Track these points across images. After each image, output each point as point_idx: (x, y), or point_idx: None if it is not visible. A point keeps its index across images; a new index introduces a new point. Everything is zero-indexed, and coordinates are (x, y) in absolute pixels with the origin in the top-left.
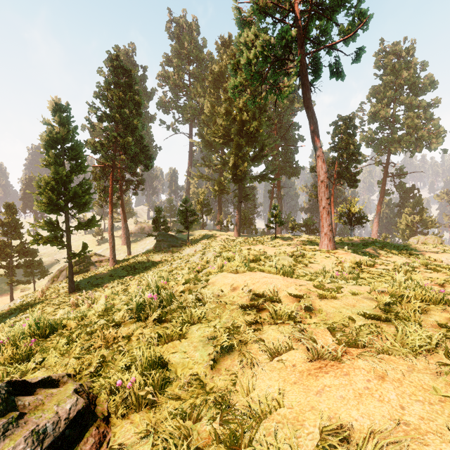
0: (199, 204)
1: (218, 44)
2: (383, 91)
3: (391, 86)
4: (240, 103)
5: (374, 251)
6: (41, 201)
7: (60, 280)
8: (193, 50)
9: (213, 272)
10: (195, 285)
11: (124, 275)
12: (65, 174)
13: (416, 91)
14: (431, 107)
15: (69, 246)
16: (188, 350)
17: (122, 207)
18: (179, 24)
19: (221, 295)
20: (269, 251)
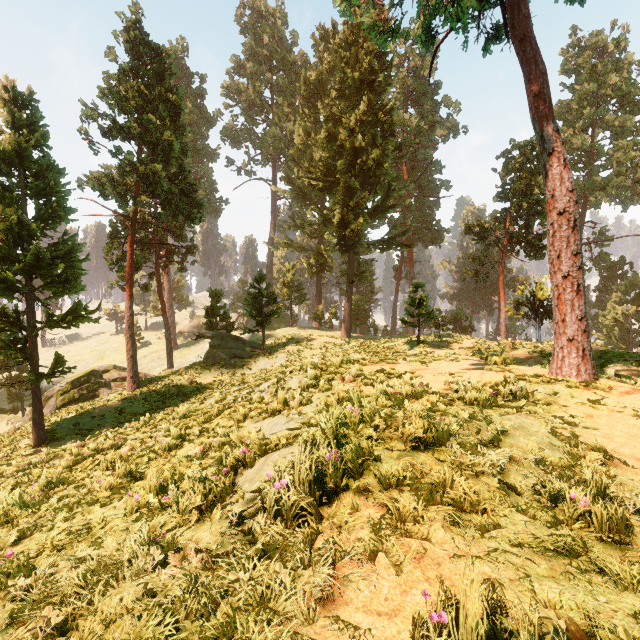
0: (285, 286)
1: (315, 38)
2: (576, 109)
3: (590, 101)
4: (352, 121)
5: (637, 373)
6: None
7: (45, 413)
8: (277, 49)
9: None
10: None
11: (143, 410)
12: (15, 219)
13: (631, 107)
14: None
15: (35, 359)
16: None
17: (159, 291)
18: (256, 9)
19: None
20: (429, 378)
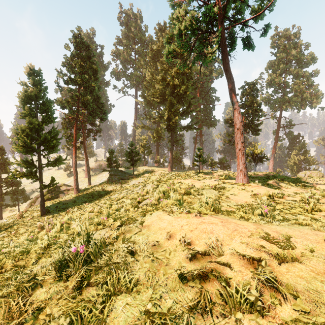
0: (142, 147)
1: (156, 29)
2: (277, 65)
3: (283, 61)
4: (173, 72)
5: (276, 183)
6: (18, 144)
7: (36, 204)
8: (138, 33)
9: (149, 209)
10: (130, 228)
11: (84, 201)
12: (37, 123)
13: (301, 65)
14: (312, 76)
15: (41, 179)
16: None
17: (84, 149)
18: (127, 14)
19: (156, 244)
20: (196, 184)
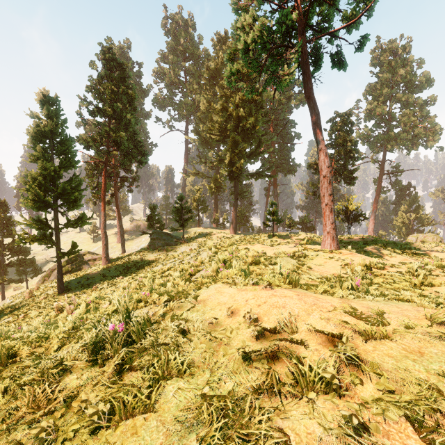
0: (195, 201)
1: (214, 41)
2: (379, 89)
3: (388, 84)
4: (237, 99)
5: (377, 250)
6: (27, 198)
7: (51, 279)
8: (189, 46)
9: (205, 282)
10: (181, 304)
11: (117, 274)
12: (52, 169)
13: (412, 89)
14: (427, 104)
15: (59, 245)
16: (155, 443)
17: (116, 205)
18: (175, 20)
19: (214, 322)
20: (268, 251)
